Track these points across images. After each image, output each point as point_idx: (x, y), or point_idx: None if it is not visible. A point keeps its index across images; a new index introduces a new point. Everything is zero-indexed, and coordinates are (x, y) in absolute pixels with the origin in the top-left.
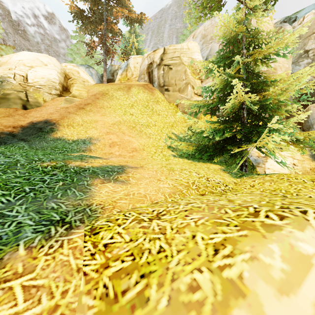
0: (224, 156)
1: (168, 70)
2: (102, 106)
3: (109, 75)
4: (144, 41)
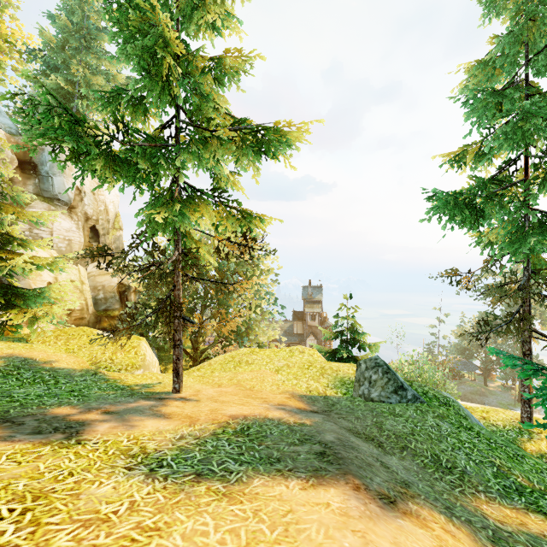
0: None
1: None
2: None
3: None
4: None
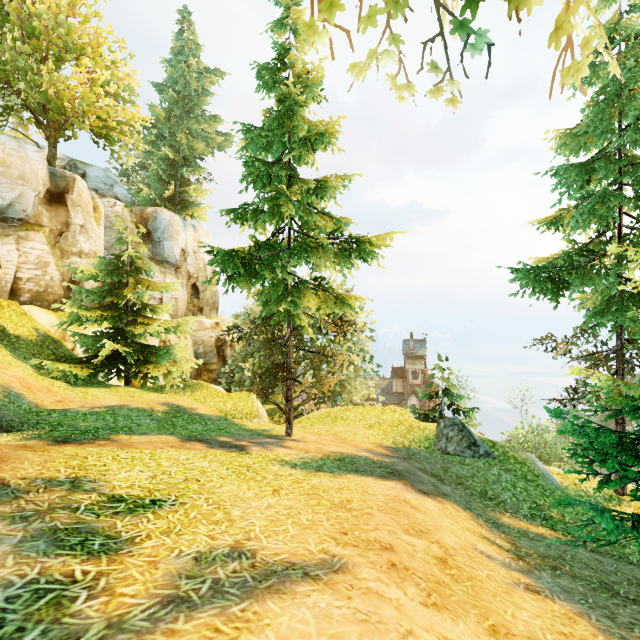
0: None
1: None
2: None
3: None
4: None
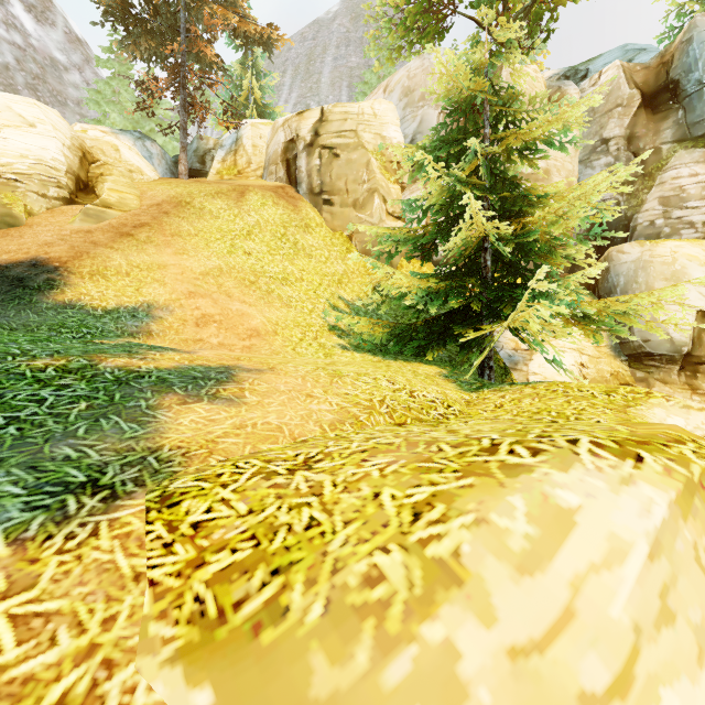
0: (448, 349)
1: (331, 159)
2: (176, 232)
3: (192, 160)
4: (276, 88)
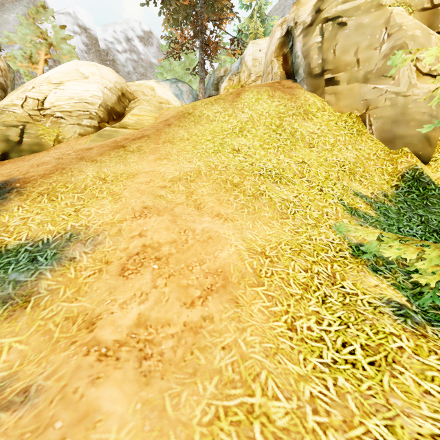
0: None
1: (335, 31)
2: (169, 139)
3: (209, 89)
4: None
